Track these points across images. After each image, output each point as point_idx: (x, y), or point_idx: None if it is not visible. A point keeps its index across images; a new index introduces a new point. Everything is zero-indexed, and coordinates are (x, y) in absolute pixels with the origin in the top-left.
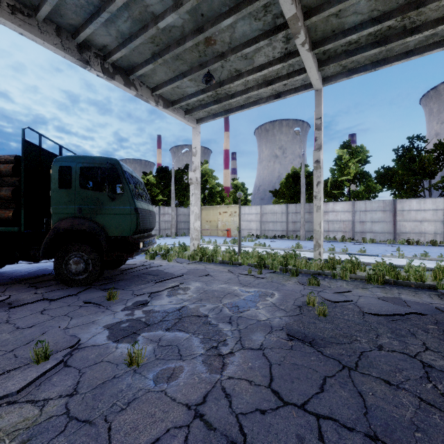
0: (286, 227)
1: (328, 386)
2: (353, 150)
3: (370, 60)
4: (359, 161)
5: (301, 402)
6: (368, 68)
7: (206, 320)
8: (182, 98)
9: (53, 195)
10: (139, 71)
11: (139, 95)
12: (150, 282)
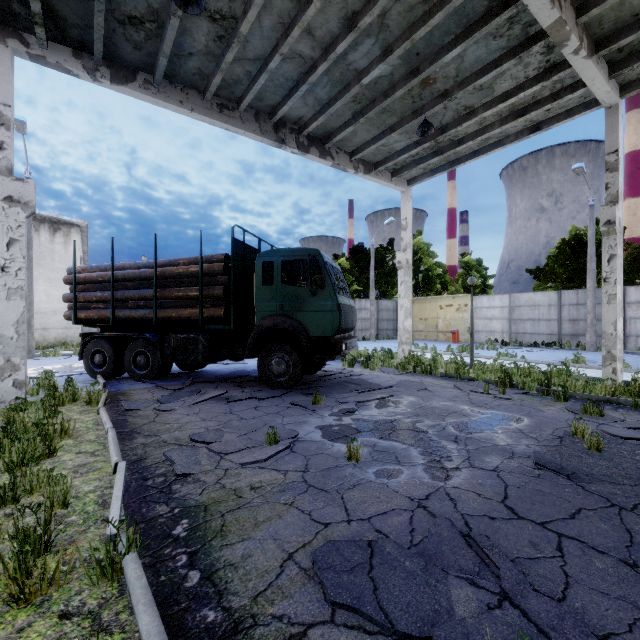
0: (557, 328)
1: (582, 516)
2: None
3: None
4: None
5: (541, 520)
6: None
7: (425, 436)
8: (388, 158)
9: (256, 293)
10: (337, 137)
11: (335, 165)
12: (354, 392)
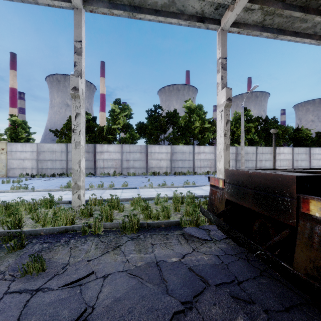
0: (66, 165)
1: None
2: (122, 107)
3: (129, 1)
4: (126, 115)
5: None
6: (126, 9)
7: None
8: None
9: None
10: None
11: None
12: None
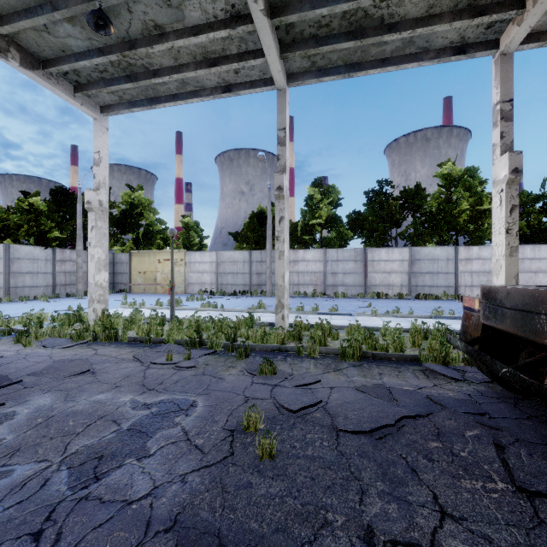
0: (249, 280)
1: None
2: (325, 190)
3: (344, 61)
4: (330, 203)
5: None
6: (341, 71)
7: None
8: (62, 58)
9: None
10: None
11: None
12: None
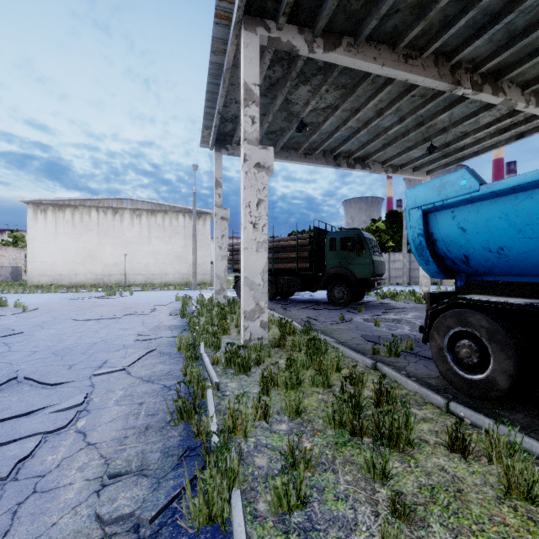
0: None
1: None
2: None
3: None
4: None
5: None
6: None
7: (415, 324)
8: (409, 162)
9: (326, 255)
10: (373, 157)
11: (372, 171)
12: (382, 309)
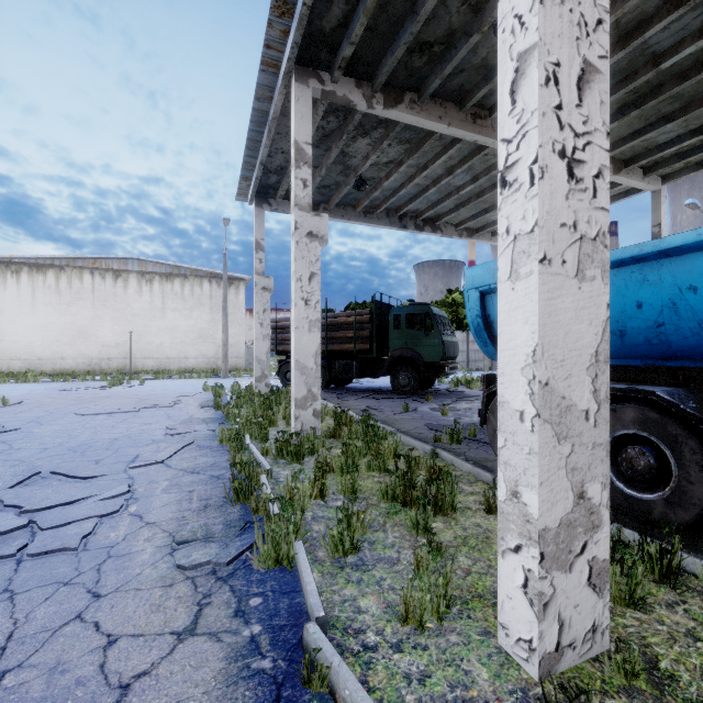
0: None
1: None
2: None
3: None
4: None
5: None
6: None
7: None
8: (486, 225)
9: (390, 334)
10: (444, 219)
11: (443, 235)
12: (453, 398)
